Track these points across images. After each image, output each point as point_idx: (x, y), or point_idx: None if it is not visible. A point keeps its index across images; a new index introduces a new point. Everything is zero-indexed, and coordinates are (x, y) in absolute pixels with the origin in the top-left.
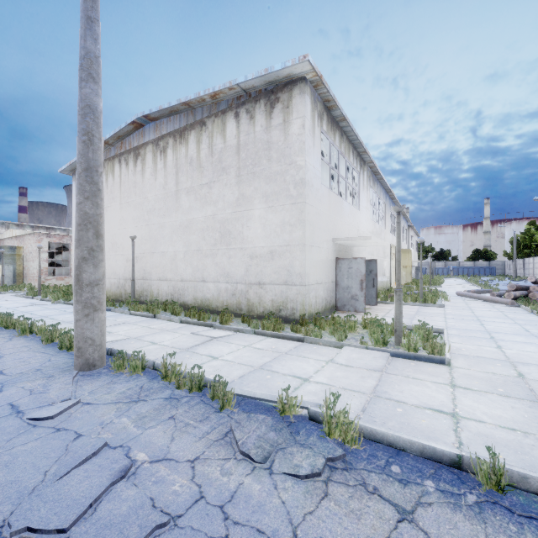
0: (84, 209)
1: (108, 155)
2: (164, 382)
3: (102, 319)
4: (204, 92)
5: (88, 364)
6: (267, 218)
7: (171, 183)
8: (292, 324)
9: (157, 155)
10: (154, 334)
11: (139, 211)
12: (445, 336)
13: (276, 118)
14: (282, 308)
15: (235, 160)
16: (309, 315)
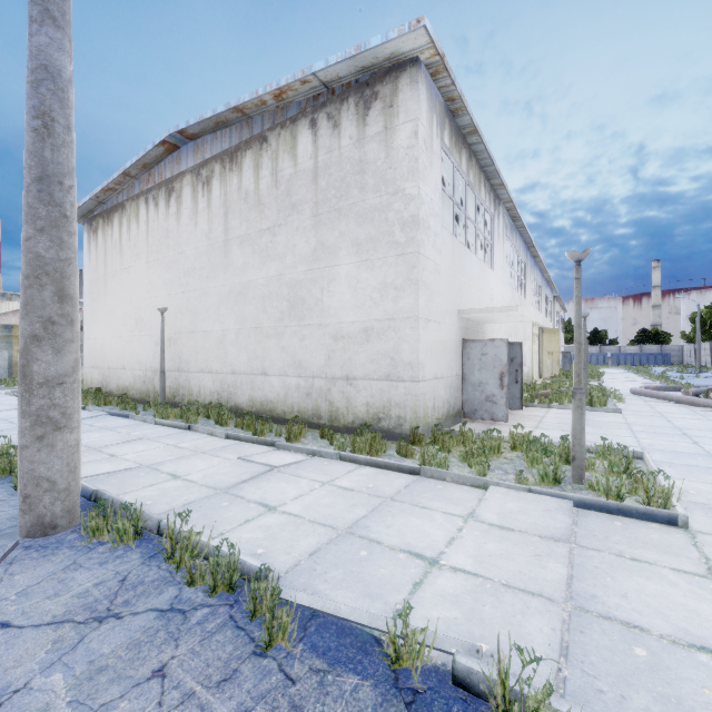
0: (35, 250)
1: (131, 192)
2: (169, 565)
3: (72, 444)
4: (264, 90)
5: (43, 525)
6: (359, 279)
7: (218, 230)
8: (398, 442)
9: (198, 189)
10: (180, 458)
11: (174, 272)
12: (654, 467)
13: (372, 125)
14: (383, 415)
15: (311, 191)
16: (425, 427)
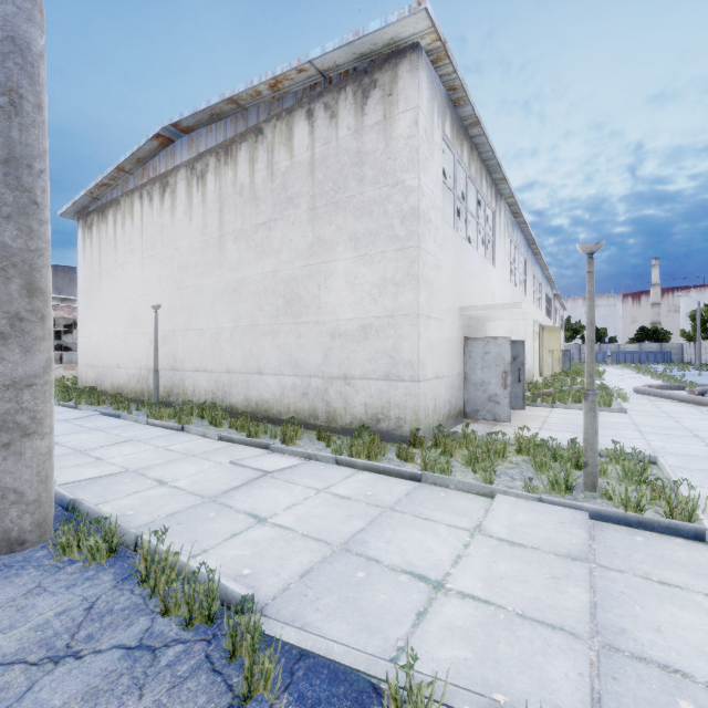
0: (1, 239)
1: (126, 187)
2: (144, 589)
3: (43, 451)
4: (259, 80)
5: (9, 540)
6: (358, 274)
7: (213, 225)
8: (398, 446)
9: (193, 183)
10: (169, 462)
11: (168, 268)
12: (671, 473)
13: (371, 114)
14: (382, 417)
15: (308, 184)
16: (425, 429)
